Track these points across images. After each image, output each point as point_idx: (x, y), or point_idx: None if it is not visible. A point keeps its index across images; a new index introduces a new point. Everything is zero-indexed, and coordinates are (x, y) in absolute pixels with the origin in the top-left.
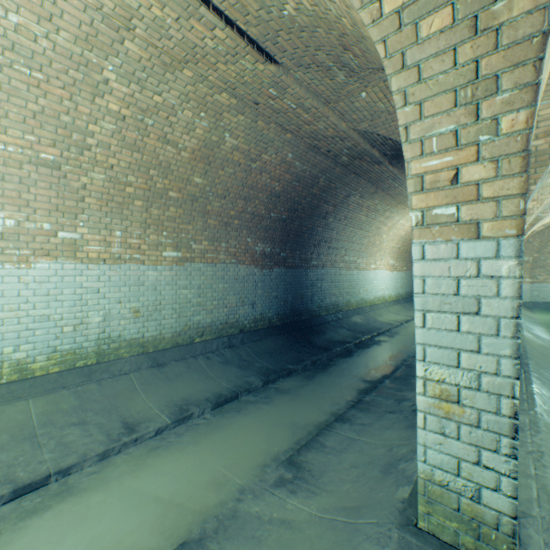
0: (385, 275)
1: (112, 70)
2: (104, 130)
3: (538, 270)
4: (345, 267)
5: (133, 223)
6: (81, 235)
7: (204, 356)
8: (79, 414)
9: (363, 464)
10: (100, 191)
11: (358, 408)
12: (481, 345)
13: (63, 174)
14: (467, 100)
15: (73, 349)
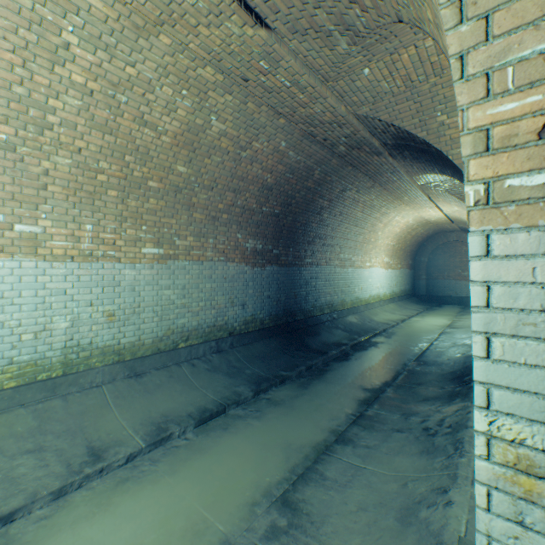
0: (380, 273)
1: (72, 31)
2: (68, 106)
3: None
4: (340, 265)
5: (107, 216)
6: (43, 229)
7: (189, 363)
8: (36, 438)
9: (374, 506)
10: (67, 178)
11: (361, 425)
12: None
13: (19, 157)
14: None
15: (34, 360)
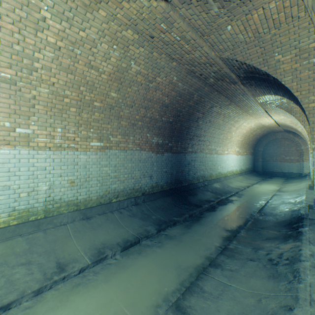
0: (233, 157)
1: (47, 9)
2: (46, 57)
3: None
4: (209, 153)
5: (70, 123)
6: (32, 131)
7: (118, 211)
8: (27, 256)
9: (238, 314)
10: (46, 100)
11: (226, 255)
12: None
13: (18, 88)
14: None
15: (27, 208)
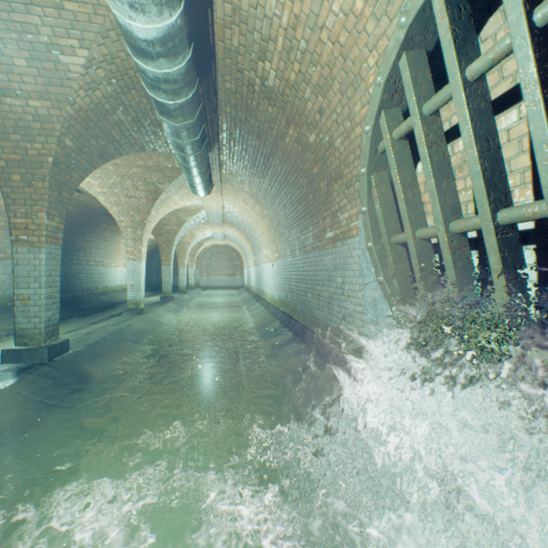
0: (123, 271)
1: None
2: None
3: (210, 269)
4: (96, 265)
5: None
6: None
7: None
8: None
9: None
10: None
11: (112, 316)
12: (137, 277)
13: None
14: (135, 242)
15: None
